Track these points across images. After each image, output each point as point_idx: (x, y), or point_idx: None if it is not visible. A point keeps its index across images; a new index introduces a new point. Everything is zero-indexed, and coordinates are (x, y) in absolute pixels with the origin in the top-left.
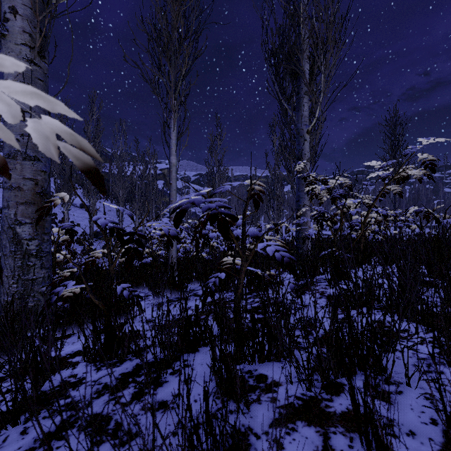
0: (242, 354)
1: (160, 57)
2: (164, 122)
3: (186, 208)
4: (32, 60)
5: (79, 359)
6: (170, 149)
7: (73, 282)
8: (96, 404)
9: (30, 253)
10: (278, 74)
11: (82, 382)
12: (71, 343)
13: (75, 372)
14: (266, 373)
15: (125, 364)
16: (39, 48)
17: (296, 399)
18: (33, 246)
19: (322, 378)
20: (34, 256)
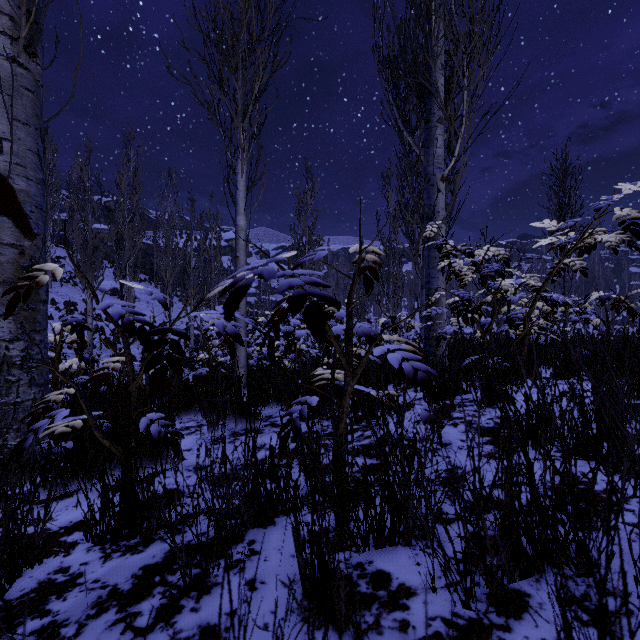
0: (347, 533)
1: (221, 67)
2: (228, 166)
3: (247, 284)
4: (15, 58)
5: (78, 537)
6: (237, 205)
7: (65, 411)
8: (91, 629)
9: (11, 362)
10: (398, 93)
11: (75, 582)
12: (71, 507)
13: (68, 562)
14: (387, 568)
15: (151, 548)
16: (27, 41)
17: (444, 626)
18: (16, 352)
19: (490, 587)
20: (17, 366)
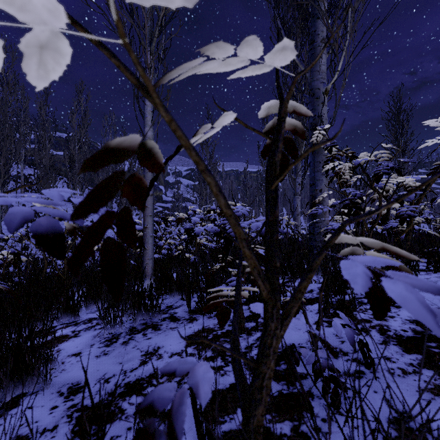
0: None
1: None
2: None
3: None
4: None
5: None
6: (145, 118)
7: None
8: None
9: None
10: (284, 22)
11: None
12: None
13: None
14: None
15: None
16: None
17: None
18: None
19: None
20: None
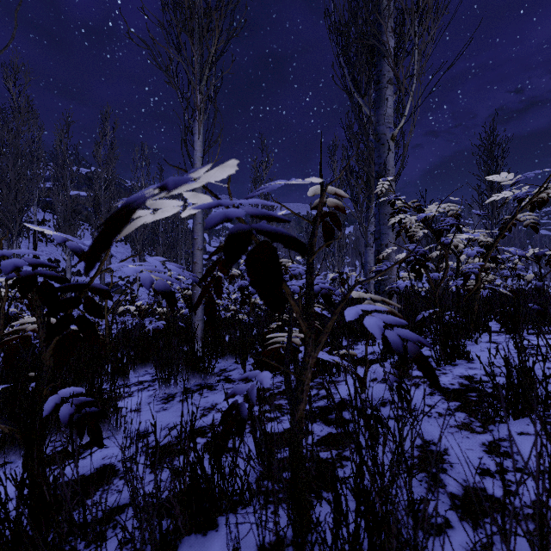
0: None
1: (178, 29)
2: (185, 127)
3: (138, 203)
4: None
5: None
6: (194, 165)
7: None
8: None
9: None
10: (348, 58)
11: None
12: None
13: None
14: None
15: None
16: None
17: None
18: None
19: None
20: None
